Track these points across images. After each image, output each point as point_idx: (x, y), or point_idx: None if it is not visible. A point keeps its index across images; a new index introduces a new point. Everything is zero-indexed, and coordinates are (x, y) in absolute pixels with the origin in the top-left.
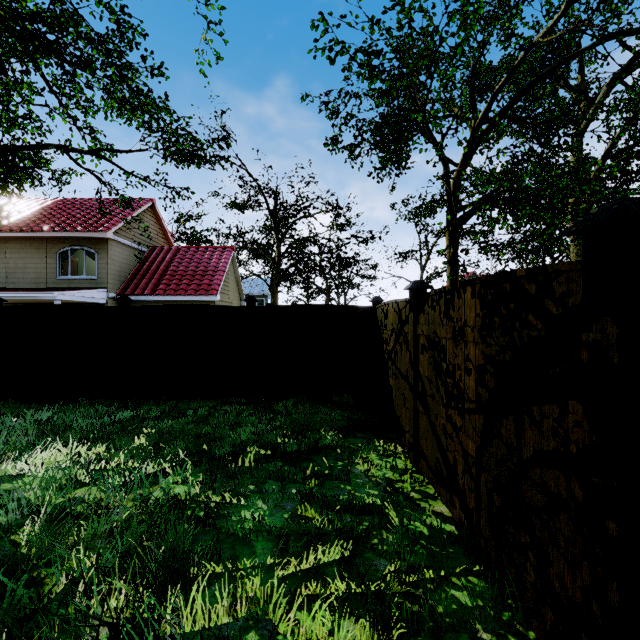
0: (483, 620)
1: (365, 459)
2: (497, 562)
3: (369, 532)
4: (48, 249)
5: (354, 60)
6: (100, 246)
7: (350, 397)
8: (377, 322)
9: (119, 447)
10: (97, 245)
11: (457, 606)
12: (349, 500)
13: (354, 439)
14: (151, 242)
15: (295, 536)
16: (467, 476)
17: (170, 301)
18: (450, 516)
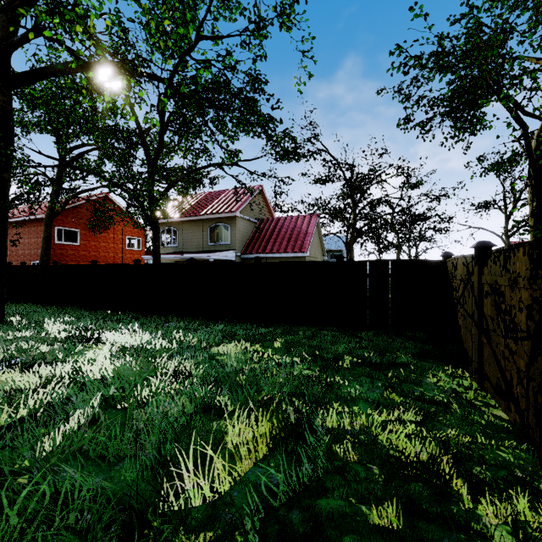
0: (521, 469)
1: (434, 376)
2: (540, 443)
3: (436, 413)
4: (203, 226)
5: (425, 67)
6: (232, 222)
7: (422, 334)
8: (447, 273)
9: (267, 346)
10: (230, 221)
11: (501, 459)
12: (421, 394)
13: (425, 363)
14: (260, 216)
15: (383, 405)
16: (519, 386)
17: (274, 257)
18: (507, 419)
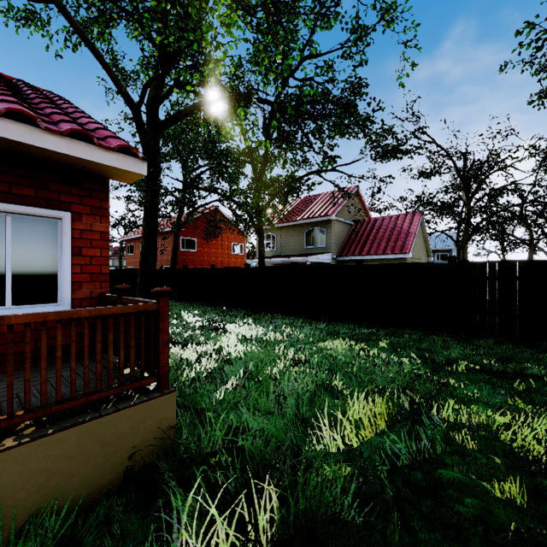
0: None
1: None
2: None
3: None
4: (300, 231)
5: None
6: (327, 225)
7: None
8: None
9: (372, 345)
10: (325, 225)
11: None
12: None
13: None
14: (356, 217)
15: (507, 411)
16: None
17: (371, 259)
18: None
